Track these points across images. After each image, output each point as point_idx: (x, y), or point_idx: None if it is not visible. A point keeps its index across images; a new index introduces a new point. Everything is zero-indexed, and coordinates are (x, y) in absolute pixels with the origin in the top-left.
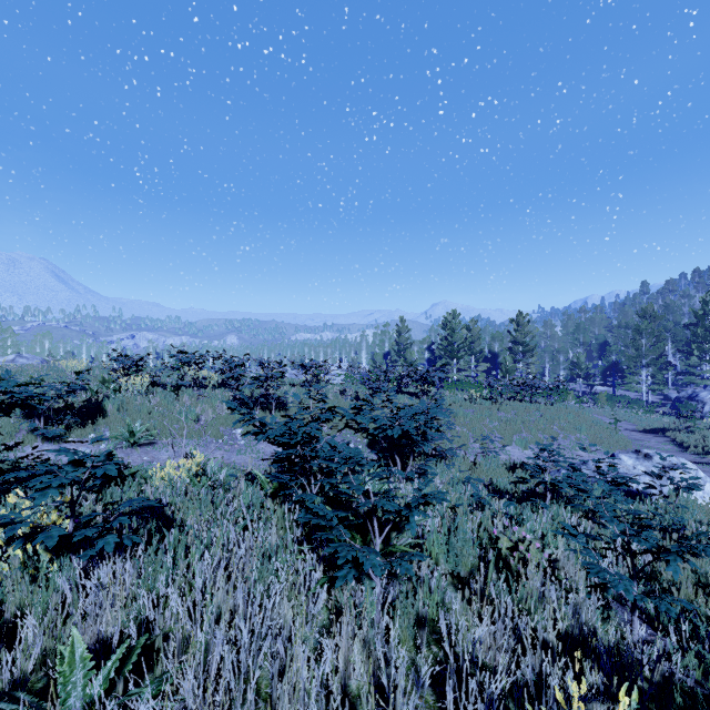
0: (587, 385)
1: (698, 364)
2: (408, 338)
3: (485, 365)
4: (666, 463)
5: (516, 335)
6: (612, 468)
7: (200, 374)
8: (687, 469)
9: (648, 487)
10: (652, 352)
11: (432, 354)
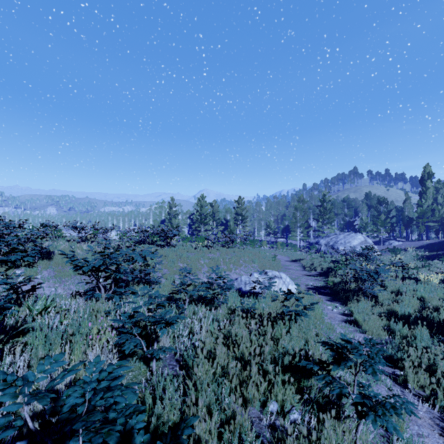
0: (275, 238)
1: (321, 226)
2: (176, 211)
3: (221, 227)
4: (272, 276)
5: (237, 210)
6: (230, 280)
7: None
8: (280, 278)
9: (252, 289)
10: (302, 220)
11: (191, 221)
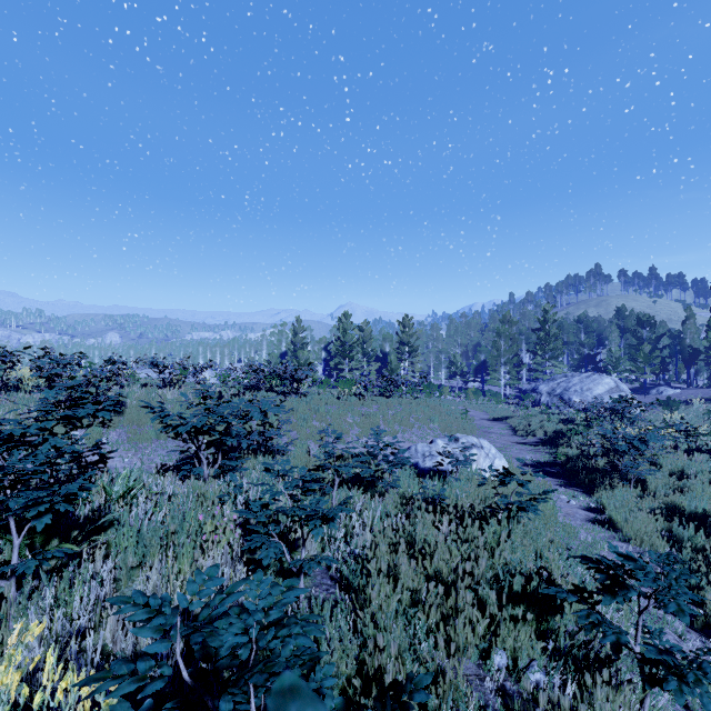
0: (463, 381)
1: (541, 362)
2: (305, 338)
3: (376, 364)
4: (467, 444)
5: (402, 336)
6: (402, 451)
7: (25, 375)
8: (480, 448)
9: (437, 465)
10: (509, 352)
11: (328, 354)
